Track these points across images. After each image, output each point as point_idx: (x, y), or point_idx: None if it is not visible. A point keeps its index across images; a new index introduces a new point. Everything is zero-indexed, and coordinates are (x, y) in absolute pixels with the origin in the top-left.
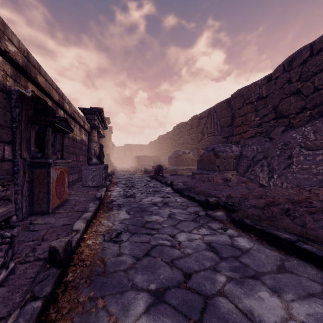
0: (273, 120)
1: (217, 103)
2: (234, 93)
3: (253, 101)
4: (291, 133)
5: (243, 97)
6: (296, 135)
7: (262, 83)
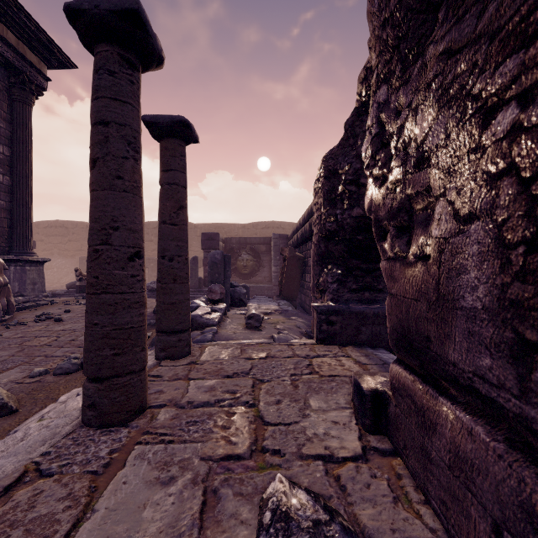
0: None
1: None
2: None
3: None
4: None
5: None
6: None
7: None
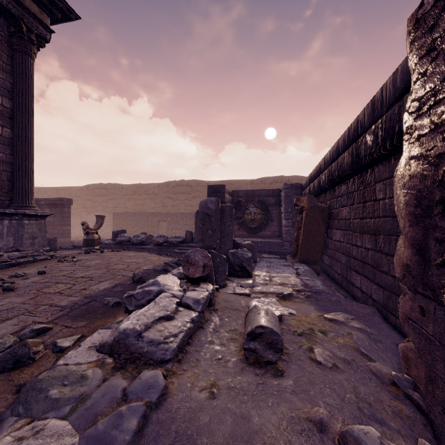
0: (82, 209)
1: (48, 187)
2: (62, 187)
3: (73, 196)
4: (88, 216)
5: (67, 191)
6: (90, 217)
7: (78, 189)
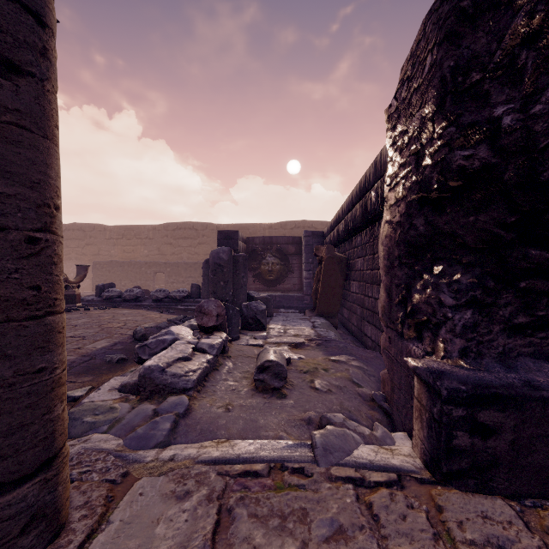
0: None
1: None
2: None
3: None
4: None
5: None
6: None
7: None
